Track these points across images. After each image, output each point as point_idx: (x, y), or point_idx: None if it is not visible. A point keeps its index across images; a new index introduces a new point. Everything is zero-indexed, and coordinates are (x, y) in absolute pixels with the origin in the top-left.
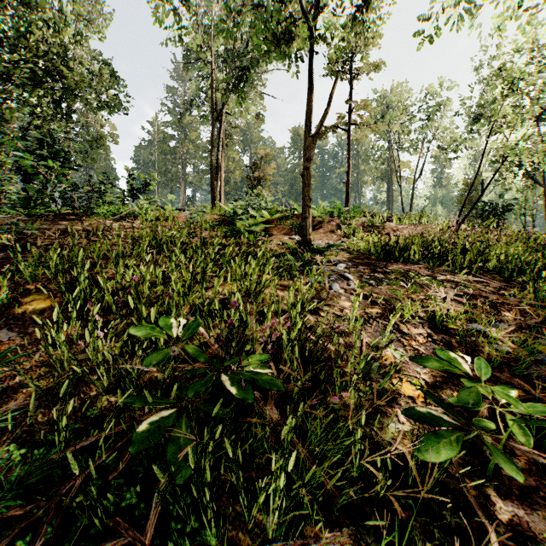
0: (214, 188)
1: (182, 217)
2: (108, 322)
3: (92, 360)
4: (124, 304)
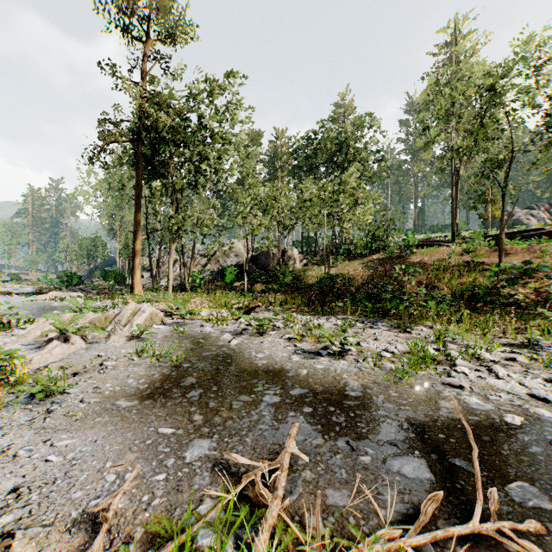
0: (453, 224)
1: (441, 252)
2: (440, 285)
3: (440, 290)
4: (441, 282)
